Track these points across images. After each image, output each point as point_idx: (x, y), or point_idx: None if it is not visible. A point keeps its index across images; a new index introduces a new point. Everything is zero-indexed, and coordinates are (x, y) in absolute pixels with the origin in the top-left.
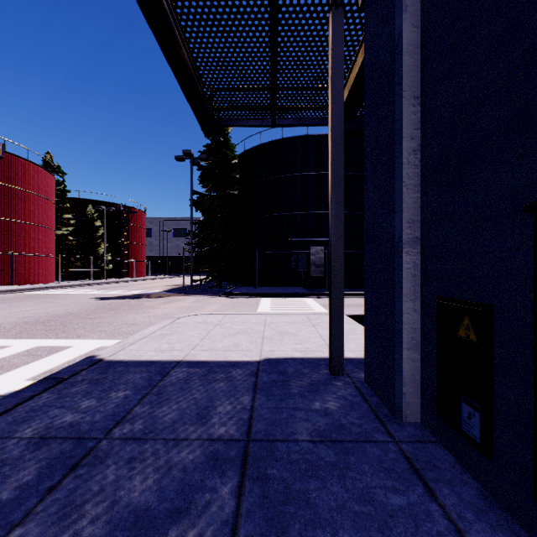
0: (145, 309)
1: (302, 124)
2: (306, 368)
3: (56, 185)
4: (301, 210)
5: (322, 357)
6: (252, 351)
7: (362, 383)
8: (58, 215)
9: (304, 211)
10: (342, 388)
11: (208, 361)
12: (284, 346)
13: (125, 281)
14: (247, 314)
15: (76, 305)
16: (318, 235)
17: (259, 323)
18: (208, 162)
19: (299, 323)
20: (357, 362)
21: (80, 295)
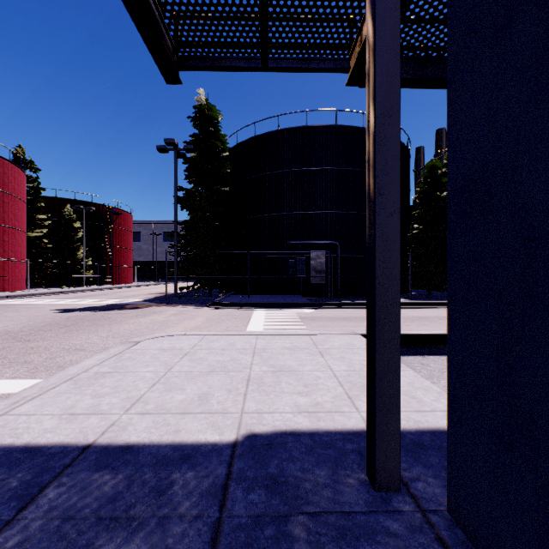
0: (108, 325)
1: (306, 67)
2: (322, 467)
3: (28, 181)
4: (300, 209)
5: (346, 428)
6: (227, 413)
7: (448, 522)
8: (30, 215)
9: (303, 210)
10: (412, 548)
11: (141, 445)
12: (279, 401)
13: (106, 288)
14: (233, 334)
15: (24, 320)
16: (319, 237)
17: (246, 350)
18: (196, 155)
19: (301, 350)
20: (411, 442)
21: (41, 306)
